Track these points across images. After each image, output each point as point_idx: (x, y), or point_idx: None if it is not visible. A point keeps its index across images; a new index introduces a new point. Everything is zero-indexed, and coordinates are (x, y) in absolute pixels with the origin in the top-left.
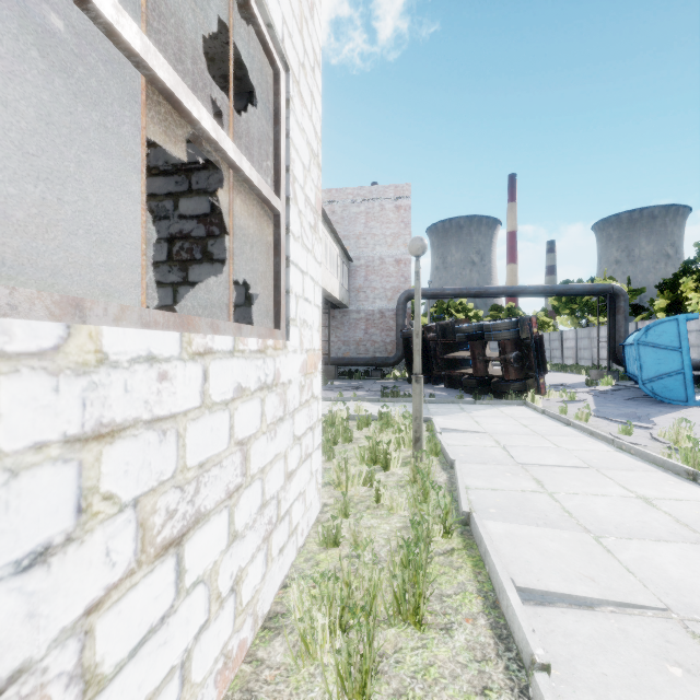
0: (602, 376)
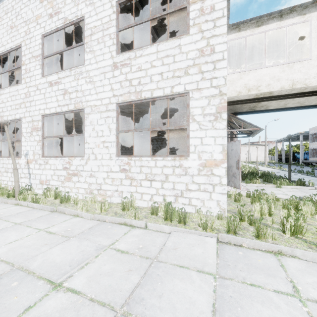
0: None
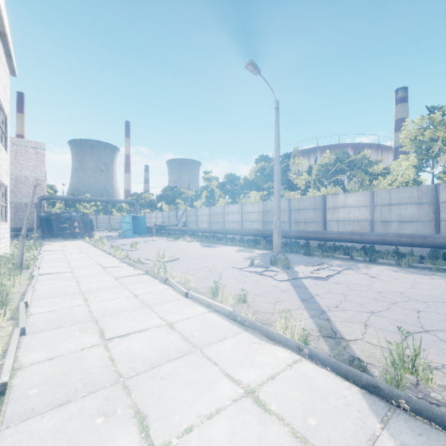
0: None
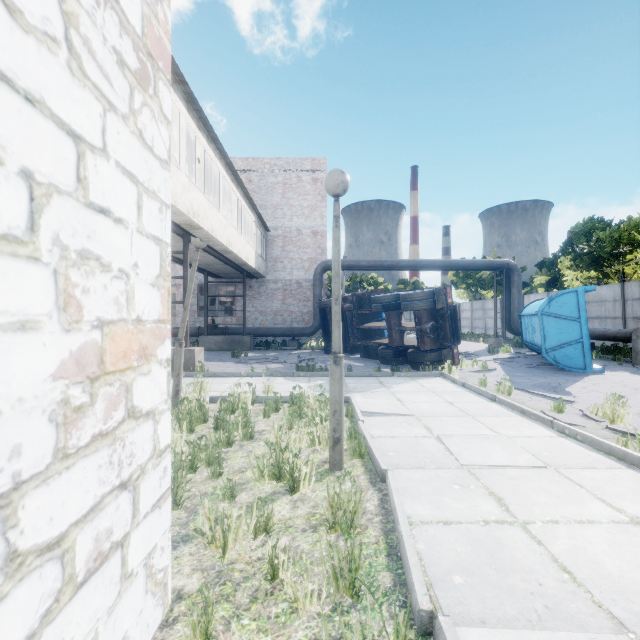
0: (499, 344)
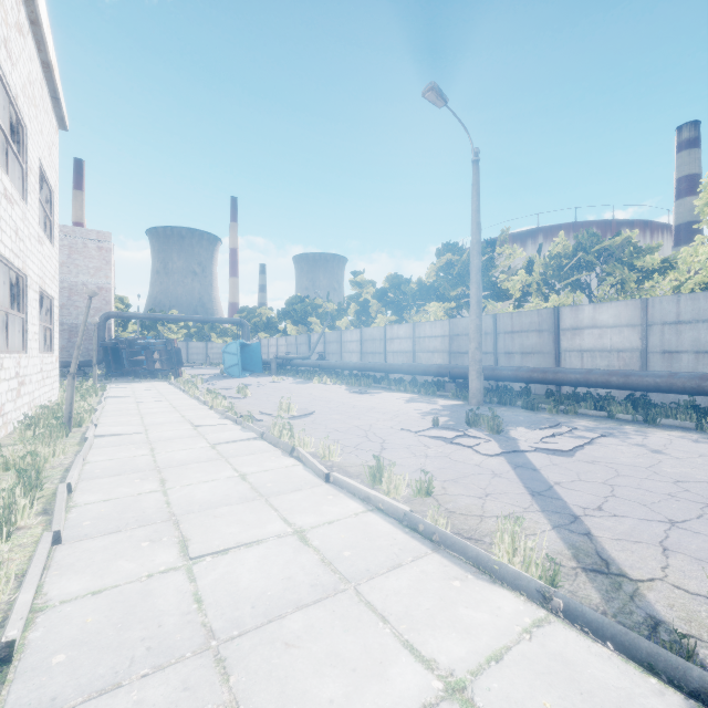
0: None
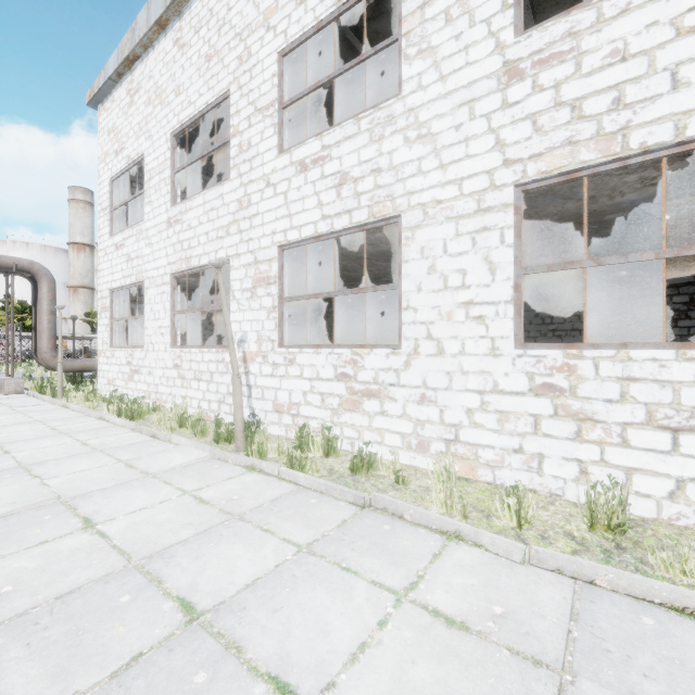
0: None
